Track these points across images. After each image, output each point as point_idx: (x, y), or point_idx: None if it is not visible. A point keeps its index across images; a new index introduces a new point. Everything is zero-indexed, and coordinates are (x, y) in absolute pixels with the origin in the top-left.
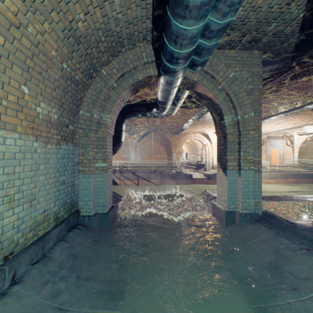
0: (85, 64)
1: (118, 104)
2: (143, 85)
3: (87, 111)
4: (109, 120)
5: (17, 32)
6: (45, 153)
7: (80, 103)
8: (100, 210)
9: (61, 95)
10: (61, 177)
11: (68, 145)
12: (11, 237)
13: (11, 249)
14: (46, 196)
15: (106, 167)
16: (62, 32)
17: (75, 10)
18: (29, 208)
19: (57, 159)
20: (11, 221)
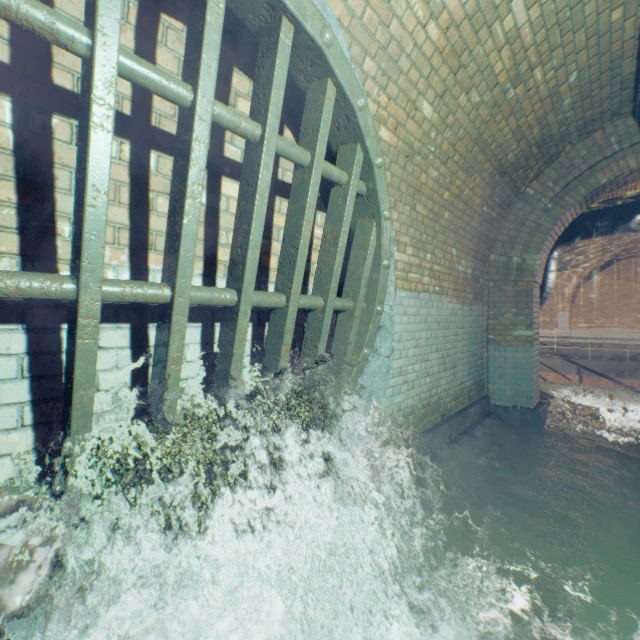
0: (504, 194)
1: (552, 234)
2: (606, 189)
3: (501, 254)
4: (537, 263)
5: (456, 201)
6: (461, 316)
7: (490, 246)
8: (519, 401)
9: (475, 243)
10: (471, 346)
11: (477, 305)
12: (443, 398)
13: (443, 410)
14: (461, 367)
15: (531, 337)
16: (489, 176)
17: (507, 146)
18: (452, 375)
19: (469, 323)
20: (443, 383)
